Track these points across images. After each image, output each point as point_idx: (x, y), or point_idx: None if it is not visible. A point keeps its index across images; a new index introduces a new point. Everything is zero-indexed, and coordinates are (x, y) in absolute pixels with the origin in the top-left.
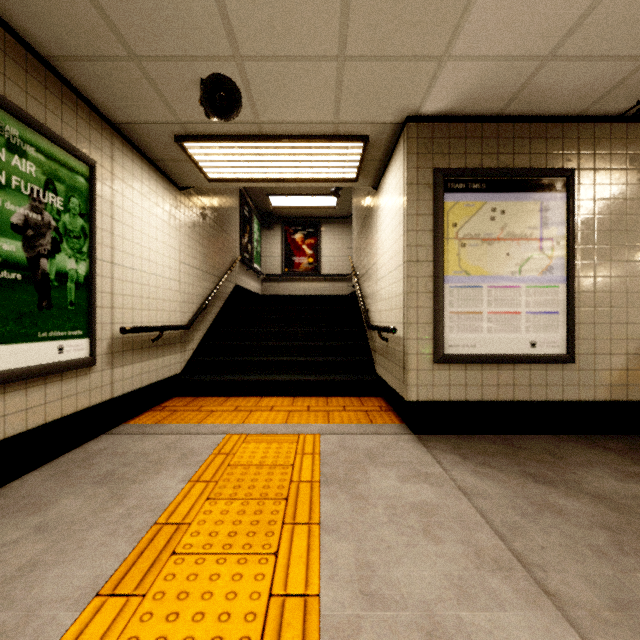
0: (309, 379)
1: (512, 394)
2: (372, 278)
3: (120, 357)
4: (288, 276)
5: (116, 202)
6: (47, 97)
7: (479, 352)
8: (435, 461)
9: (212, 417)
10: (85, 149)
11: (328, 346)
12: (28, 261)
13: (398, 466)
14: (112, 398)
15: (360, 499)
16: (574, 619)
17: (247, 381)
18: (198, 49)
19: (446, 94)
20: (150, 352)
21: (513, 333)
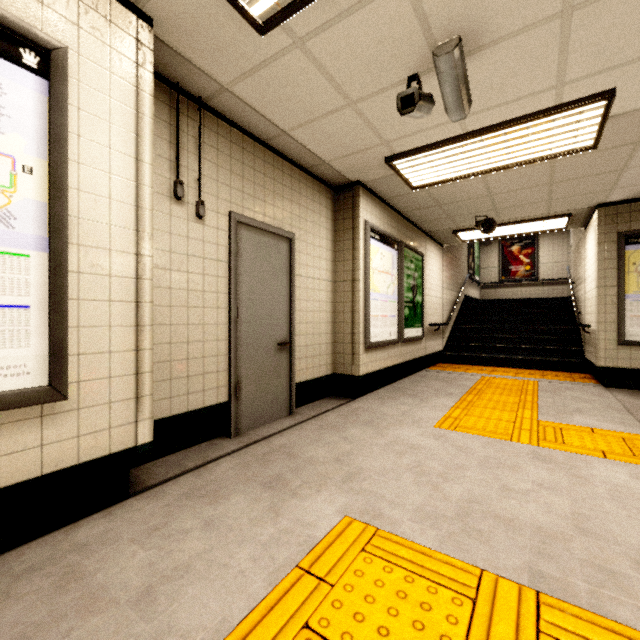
0: (529, 358)
1: None
2: (582, 290)
3: (427, 337)
4: (505, 283)
5: (426, 267)
6: (414, 237)
7: None
8: (610, 394)
9: (469, 371)
10: (420, 250)
11: (544, 339)
12: (412, 299)
13: (584, 392)
14: (425, 355)
15: (557, 395)
16: (636, 416)
17: (484, 357)
18: (478, 211)
19: (622, 195)
20: (433, 336)
21: None
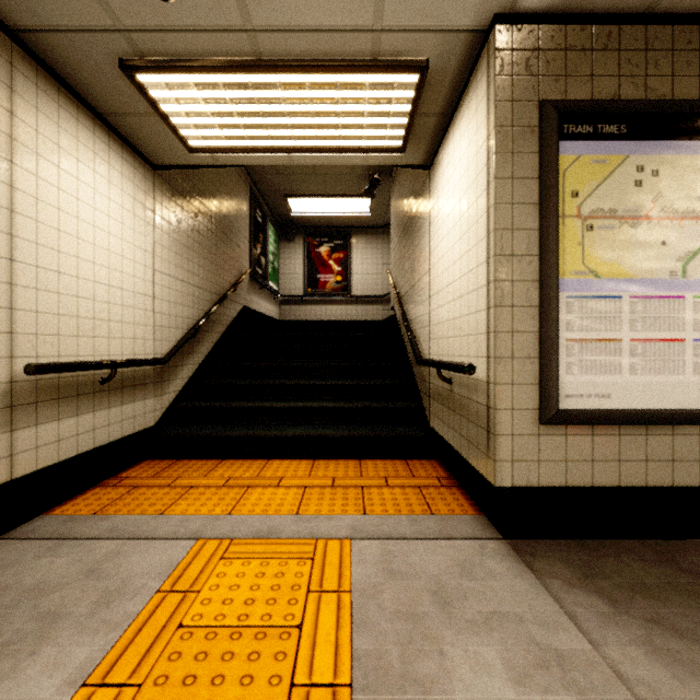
0: (335, 434)
1: (670, 475)
2: (422, 293)
3: (31, 411)
4: (312, 297)
5: (21, 161)
6: None
7: (616, 406)
8: (563, 613)
9: (186, 499)
10: None
11: (361, 386)
12: None
13: (499, 629)
14: (12, 479)
15: None
16: None
17: (248, 437)
18: None
19: None
20: (96, 400)
21: (673, 374)
